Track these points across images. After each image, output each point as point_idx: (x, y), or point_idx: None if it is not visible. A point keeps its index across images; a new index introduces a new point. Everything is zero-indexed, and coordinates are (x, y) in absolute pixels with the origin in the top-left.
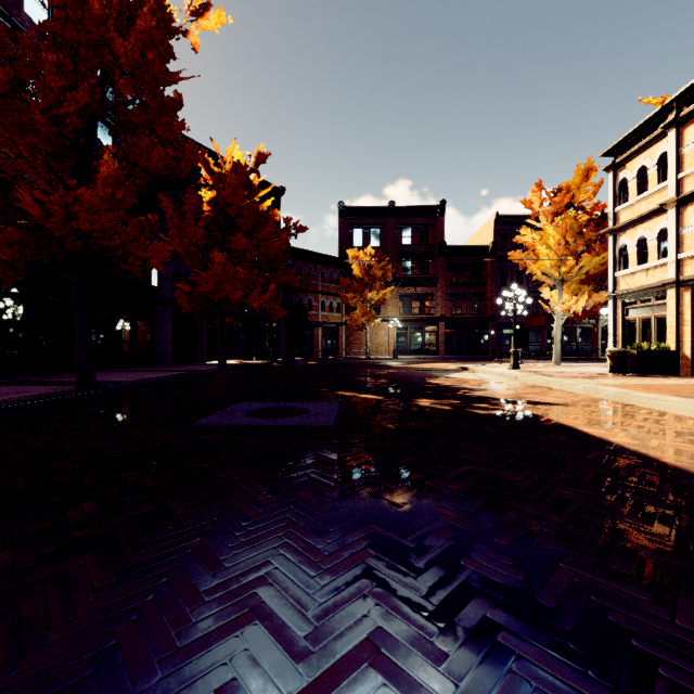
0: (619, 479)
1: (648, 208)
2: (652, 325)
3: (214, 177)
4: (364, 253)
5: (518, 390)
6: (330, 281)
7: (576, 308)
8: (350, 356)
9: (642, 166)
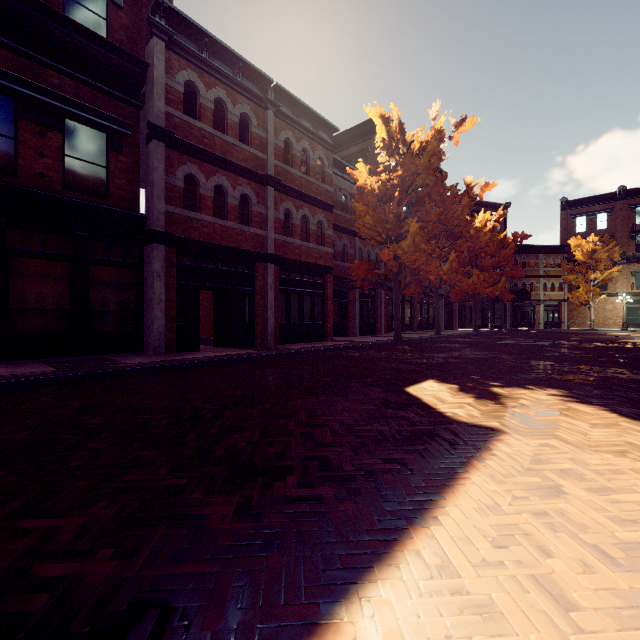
0: (628, 351)
1: None
2: None
3: (473, 230)
4: (586, 241)
5: None
6: (551, 266)
7: None
8: (573, 327)
9: None
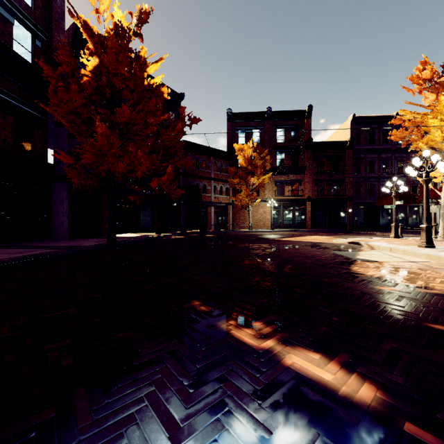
0: None
1: None
2: None
3: (93, 39)
4: (248, 145)
5: None
6: (220, 170)
7: None
8: (236, 229)
9: None
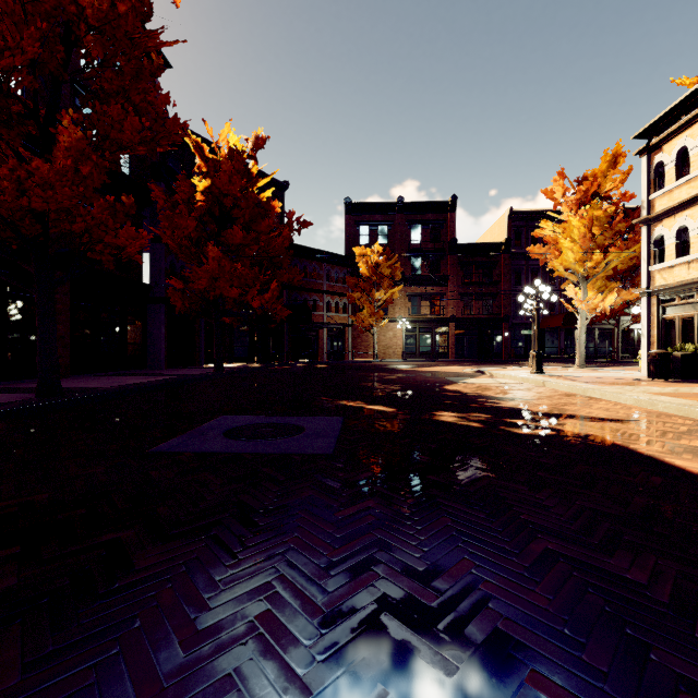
0: None
1: (691, 194)
2: (694, 325)
3: (208, 164)
4: (372, 250)
5: (553, 400)
6: (336, 280)
7: (603, 306)
8: (357, 358)
9: (682, 147)
